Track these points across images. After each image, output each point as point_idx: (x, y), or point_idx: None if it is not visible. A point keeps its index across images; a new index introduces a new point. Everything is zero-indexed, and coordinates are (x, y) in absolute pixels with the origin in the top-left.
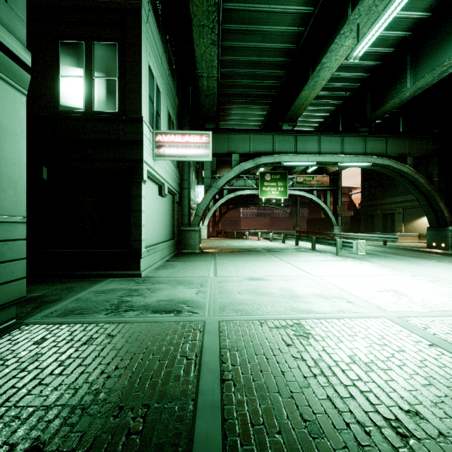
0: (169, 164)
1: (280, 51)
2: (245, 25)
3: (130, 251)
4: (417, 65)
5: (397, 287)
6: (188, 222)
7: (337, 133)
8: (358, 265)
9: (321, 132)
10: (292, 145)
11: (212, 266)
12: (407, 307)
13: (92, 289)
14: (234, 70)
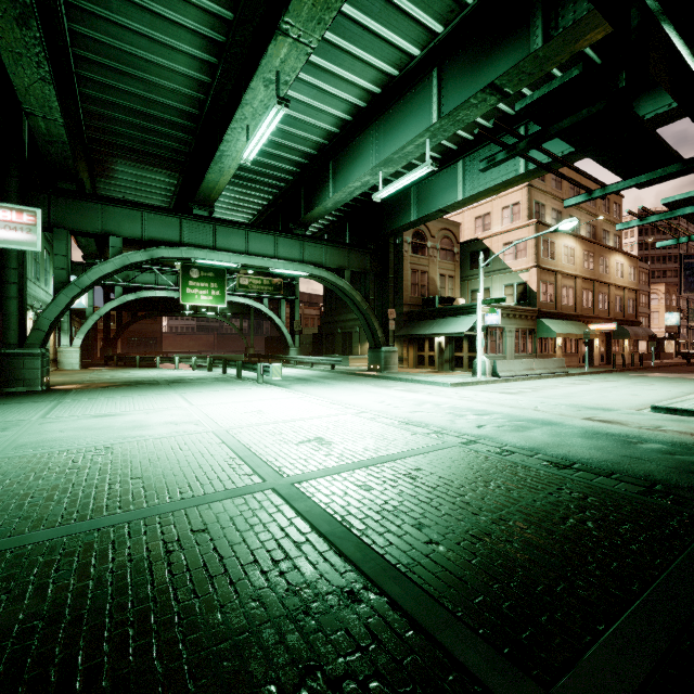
0: None
1: (178, 112)
2: (114, 62)
3: None
4: (337, 177)
5: (269, 408)
6: (19, 340)
7: (270, 230)
8: (264, 392)
9: (250, 226)
10: (209, 236)
11: (49, 407)
12: (247, 422)
13: None
14: (107, 112)
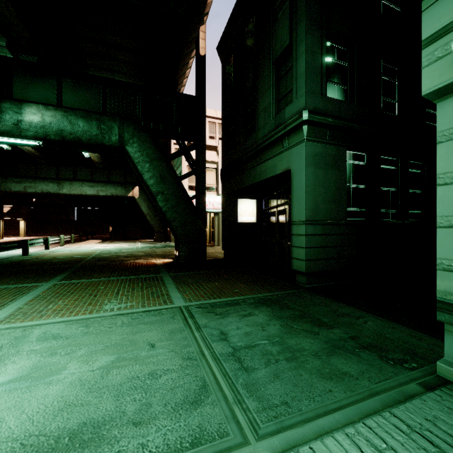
0: None
1: None
2: None
3: None
4: None
5: None
6: None
7: None
8: None
9: None
10: None
11: None
12: None
13: (382, 320)
14: None
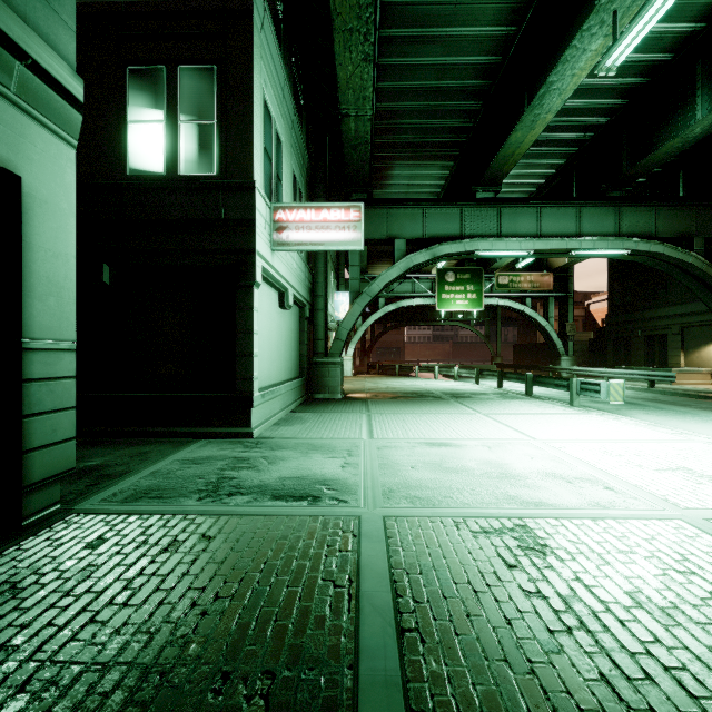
0: (294, 257)
1: (475, 69)
2: (417, 29)
3: (235, 395)
4: None
5: (690, 462)
6: (325, 349)
7: (570, 201)
8: (611, 423)
9: (543, 200)
10: (492, 223)
11: (365, 421)
12: None
13: (176, 456)
14: (397, 104)
